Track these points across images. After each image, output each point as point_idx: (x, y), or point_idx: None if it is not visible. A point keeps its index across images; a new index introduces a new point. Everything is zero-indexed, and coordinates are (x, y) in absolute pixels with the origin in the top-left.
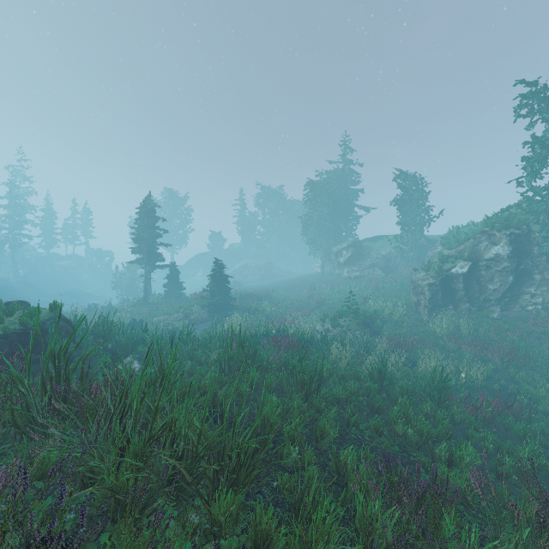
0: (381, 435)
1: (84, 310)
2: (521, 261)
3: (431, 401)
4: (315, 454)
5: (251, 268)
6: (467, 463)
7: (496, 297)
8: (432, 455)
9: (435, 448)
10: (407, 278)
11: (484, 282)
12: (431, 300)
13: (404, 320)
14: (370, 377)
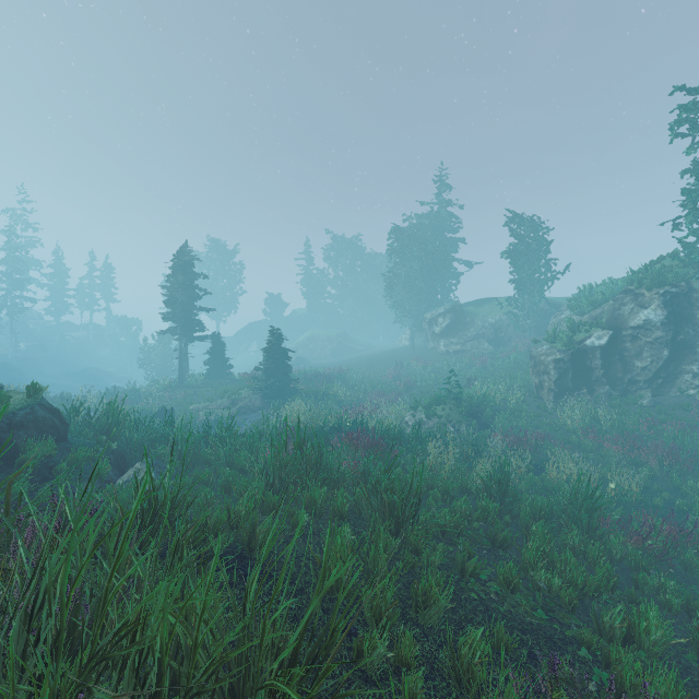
0: (515, 591)
1: (100, 394)
2: (680, 329)
3: (577, 528)
4: (415, 636)
5: (320, 340)
6: (656, 641)
7: (645, 377)
8: (599, 625)
9: (602, 613)
10: (523, 353)
11: (629, 358)
12: (558, 382)
13: (522, 408)
14: (485, 491)
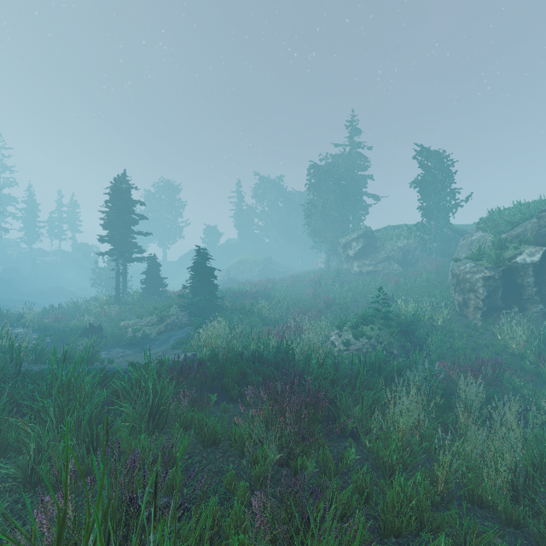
0: None
1: (45, 311)
2: None
3: None
4: None
5: (248, 263)
6: None
7: None
8: None
9: None
10: (432, 273)
11: None
12: (487, 300)
13: (452, 327)
14: None
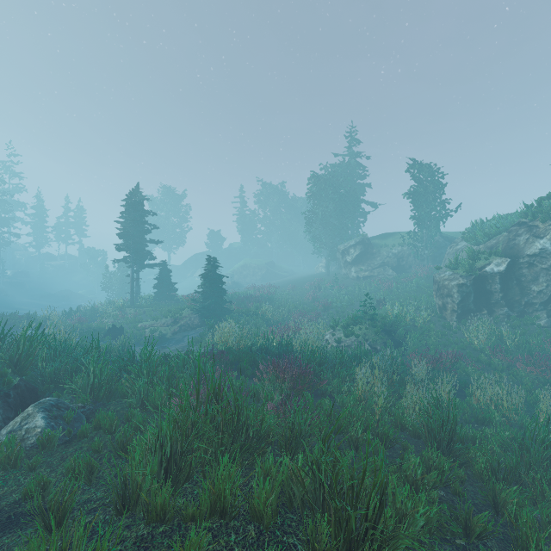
0: None
1: (64, 313)
2: None
3: (550, 490)
4: None
5: (251, 268)
6: None
7: (541, 300)
8: None
9: None
10: (422, 278)
11: (526, 282)
12: (461, 304)
13: (430, 327)
14: (428, 434)
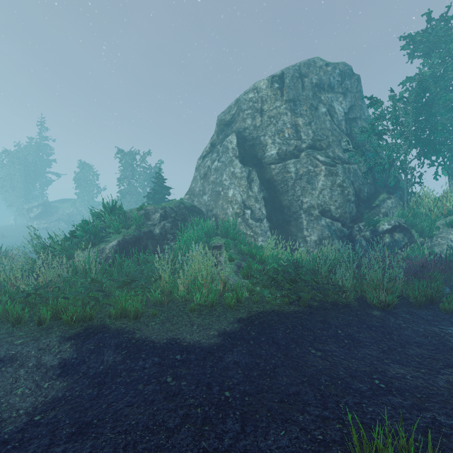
0: None
1: None
2: None
3: None
4: None
5: None
6: None
7: None
8: None
9: None
10: None
11: None
12: None
13: None
14: None
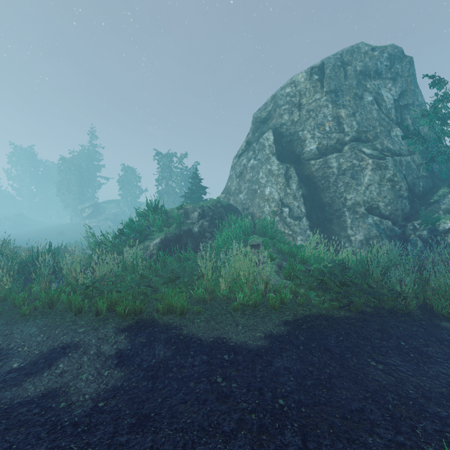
0: None
1: None
2: None
3: None
4: None
5: None
6: None
7: None
8: None
9: None
10: None
11: None
12: None
13: None
14: None
